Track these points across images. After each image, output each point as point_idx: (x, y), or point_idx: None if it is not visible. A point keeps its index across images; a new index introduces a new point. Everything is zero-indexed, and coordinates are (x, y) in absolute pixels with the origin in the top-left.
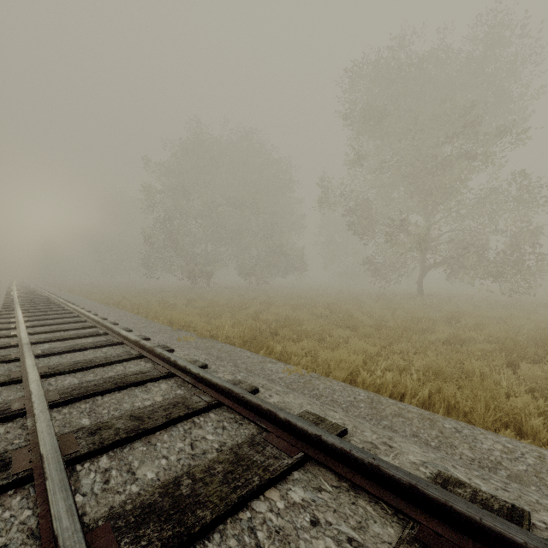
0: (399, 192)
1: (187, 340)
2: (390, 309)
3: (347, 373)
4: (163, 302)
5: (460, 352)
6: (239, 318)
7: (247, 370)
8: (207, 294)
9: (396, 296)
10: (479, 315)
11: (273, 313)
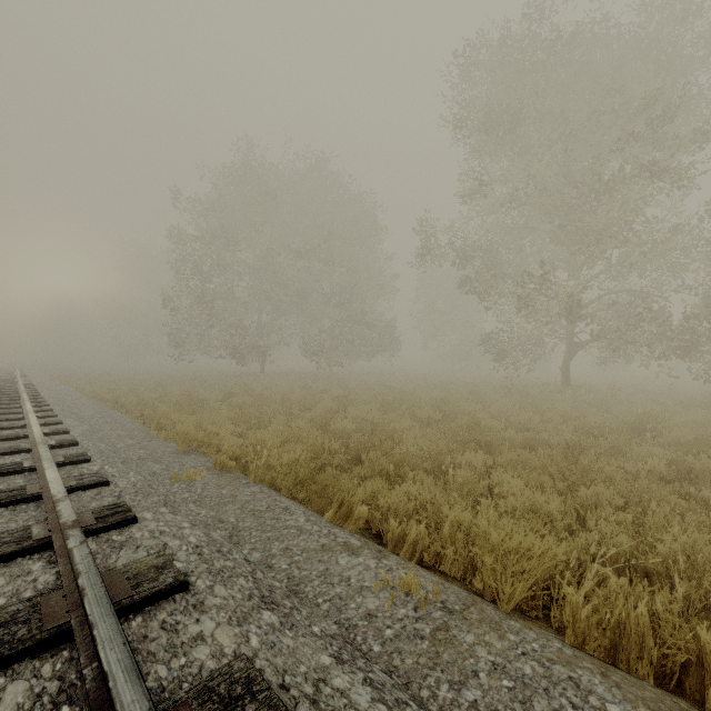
0: (534, 237)
1: (189, 479)
2: (536, 410)
3: (524, 587)
4: (188, 398)
5: (696, 498)
6: (295, 428)
7: (289, 580)
8: (258, 384)
9: (533, 388)
10: (687, 422)
11: (353, 417)
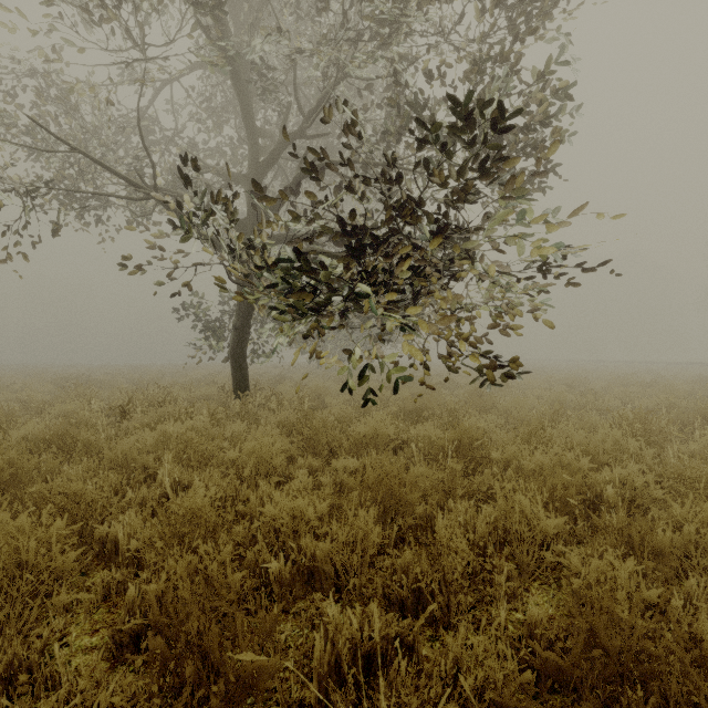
0: None
1: None
2: None
3: None
4: None
5: None
6: None
7: None
8: None
9: None
10: None
11: None
